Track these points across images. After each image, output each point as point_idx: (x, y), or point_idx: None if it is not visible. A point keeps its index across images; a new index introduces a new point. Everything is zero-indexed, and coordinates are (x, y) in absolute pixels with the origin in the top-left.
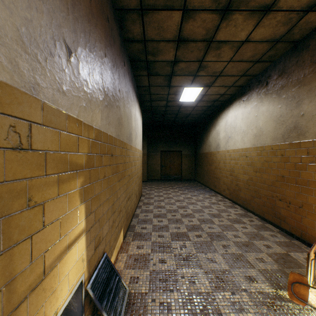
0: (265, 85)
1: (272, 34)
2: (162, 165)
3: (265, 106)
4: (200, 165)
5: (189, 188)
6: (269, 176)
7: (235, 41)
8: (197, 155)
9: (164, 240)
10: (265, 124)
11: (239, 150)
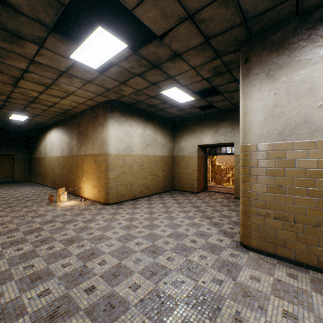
0: (65, 126)
1: (59, 111)
2: None
3: (65, 136)
4: (34, 167)
5: (21, 186)
6: (66, 170)
7: (42, 108)
8: (32, 159)
9: None
10: (65, 145)
11: (56, 157)
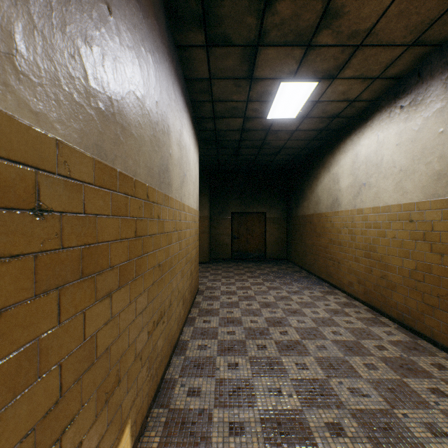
0: None
1: None
2: (234, 235)
3: None
4: (298, 235)
5: (281, 277)
6: None
7: None
8: (291, 219)
9: (246, 447)
10: None
11: (389, 208)
